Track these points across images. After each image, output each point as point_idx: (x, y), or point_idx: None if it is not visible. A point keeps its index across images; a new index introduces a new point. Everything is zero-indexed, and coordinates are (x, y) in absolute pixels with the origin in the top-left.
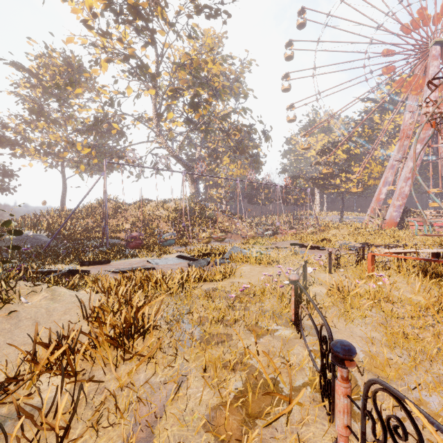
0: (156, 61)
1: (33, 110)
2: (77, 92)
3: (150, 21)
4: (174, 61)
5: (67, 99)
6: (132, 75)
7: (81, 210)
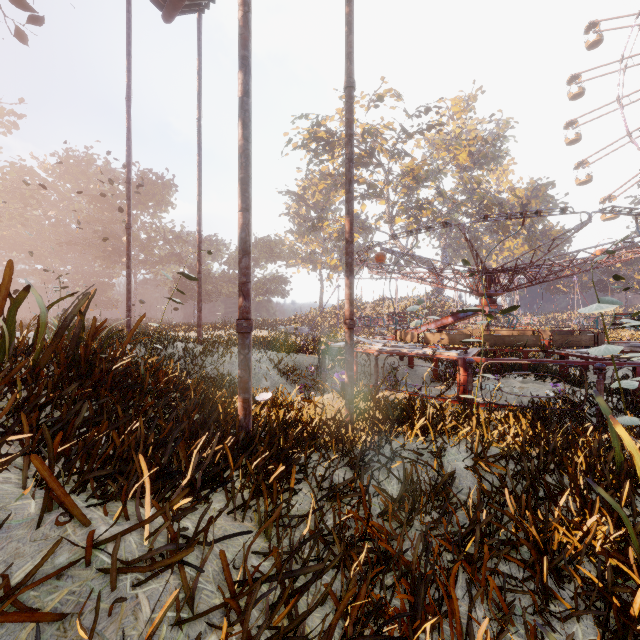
0: (385, 175)
1: (300, 230)
2: (325, 224)
3: (370, 163)
4: (398, 174)
5: (319, 230)
6: (363, 197)
7: (331, 309)
